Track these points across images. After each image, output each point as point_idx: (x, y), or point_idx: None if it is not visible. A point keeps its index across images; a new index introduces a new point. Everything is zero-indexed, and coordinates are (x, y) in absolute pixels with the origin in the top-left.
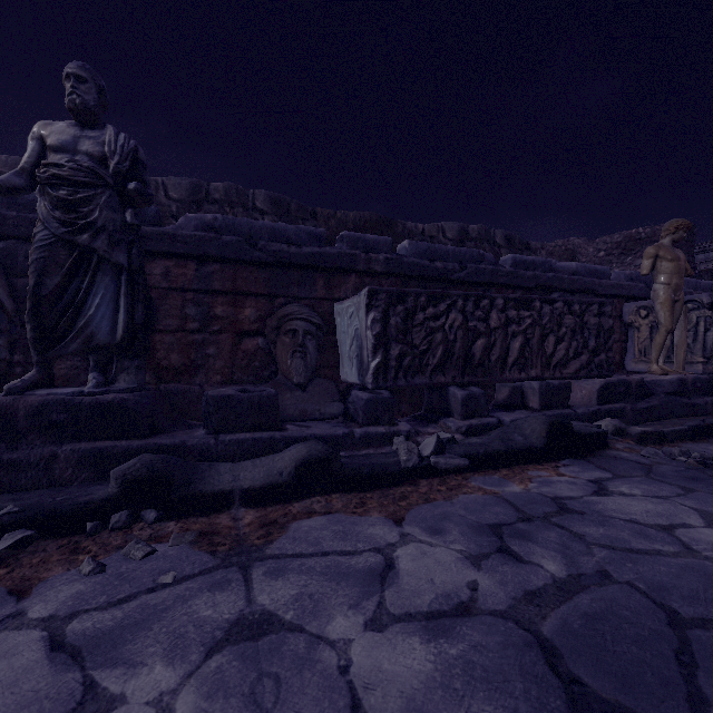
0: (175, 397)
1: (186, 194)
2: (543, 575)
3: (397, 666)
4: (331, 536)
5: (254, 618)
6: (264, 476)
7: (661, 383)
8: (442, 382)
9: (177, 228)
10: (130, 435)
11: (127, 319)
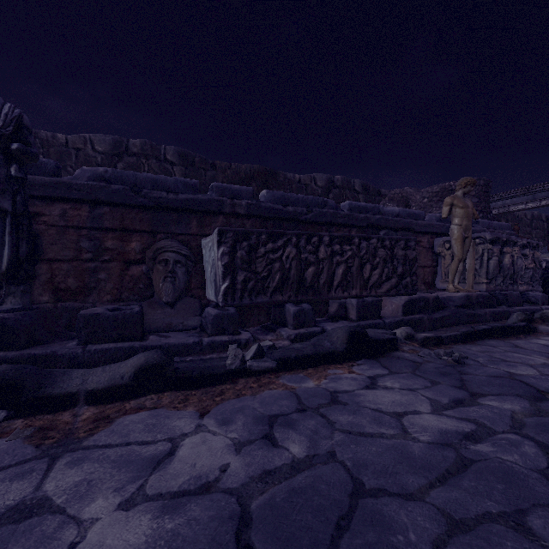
0: (71, 313)
1: (109, 148)
2: (286, 456)
3: (118, 540)
4: (142, 428)
5: (31, 503)
6: (108, 379)
7: (453, 299)
8: (280, 300)
9: (73, 178)
10: (9, 347)
11: (11, 253)
